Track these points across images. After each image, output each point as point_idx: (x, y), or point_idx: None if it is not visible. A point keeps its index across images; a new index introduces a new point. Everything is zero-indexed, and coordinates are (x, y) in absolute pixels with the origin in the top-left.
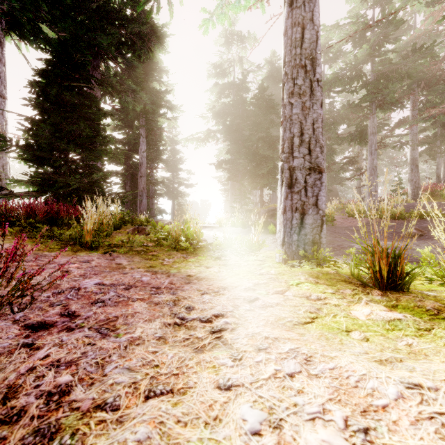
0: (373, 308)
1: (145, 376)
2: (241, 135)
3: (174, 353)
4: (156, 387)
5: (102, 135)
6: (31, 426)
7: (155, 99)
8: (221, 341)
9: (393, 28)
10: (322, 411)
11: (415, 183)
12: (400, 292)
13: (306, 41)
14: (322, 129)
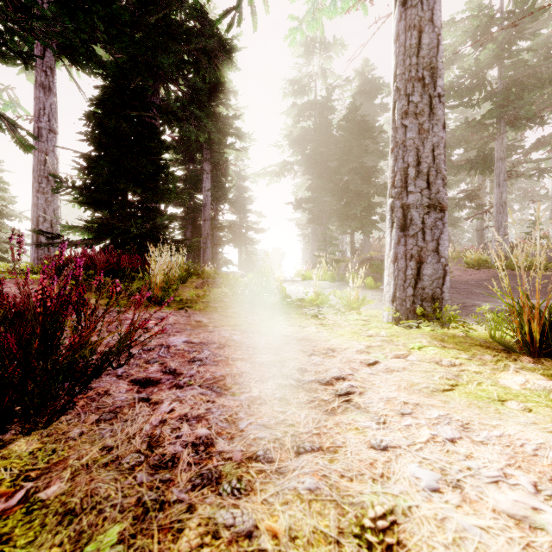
0: (526, 376)
1: (285, 434)
2: (326, 166)
3: (305, 414)
4: (303, 444)
5: (165, 172)
6: (192, 471)
7: (222, 127)
8: (352, 405)
9: (529, 19)
10: (503, 475)
11: None
12: None
13: (425, 47)
14: (444, 156)
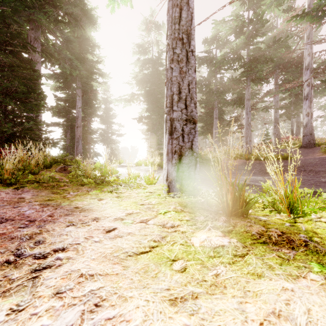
0: (211, 234)
1: None
2: (156, 97)
3: None
4: None
5: (36, 91)
6: None
7: (88, 67)
8: (33, 282)
9: (261, 25)
10: None
11: (277, 135)
12: (241, 218)
13: (183, 19)
14: (195, 89)
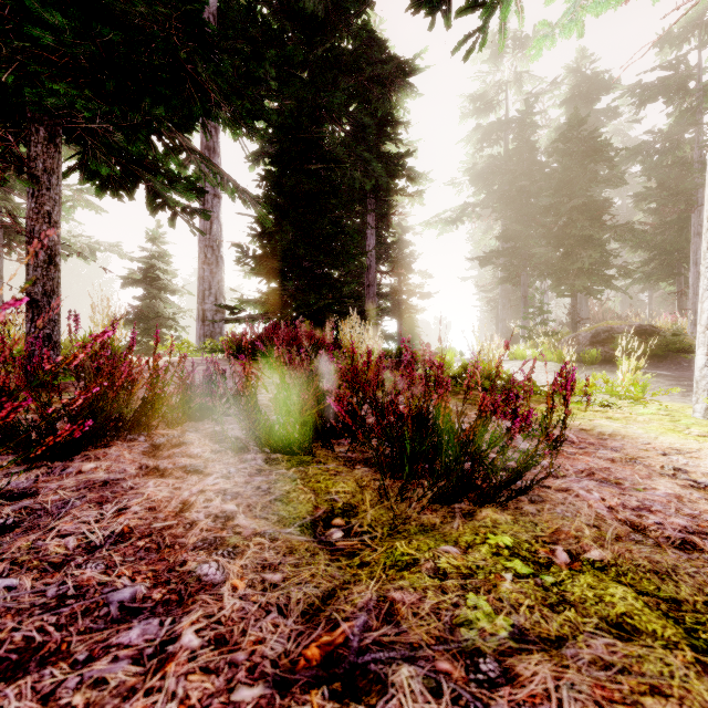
0: None
1: None
2: (528, 205)
3: None
4: None
5: (344, 231)
6: None
7: (392, 169)
8: None
9: None
10: None
11: None
12: None
13: None
14: None
